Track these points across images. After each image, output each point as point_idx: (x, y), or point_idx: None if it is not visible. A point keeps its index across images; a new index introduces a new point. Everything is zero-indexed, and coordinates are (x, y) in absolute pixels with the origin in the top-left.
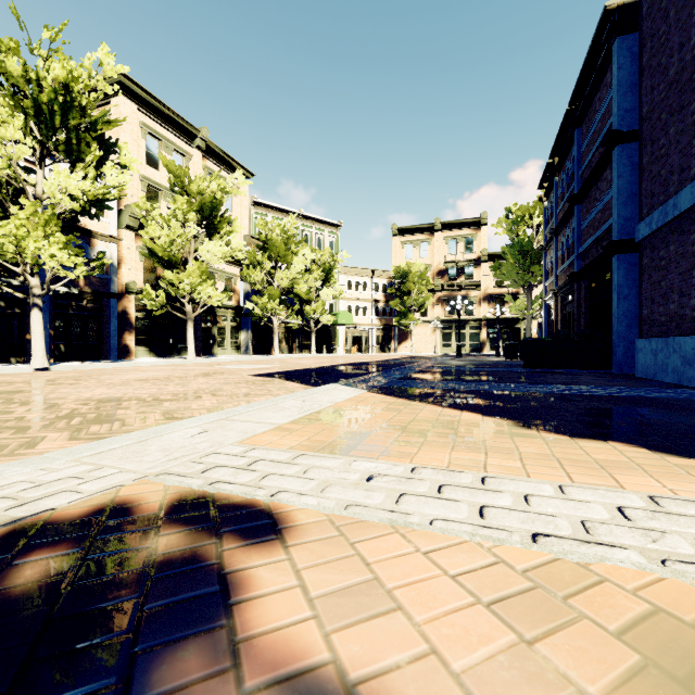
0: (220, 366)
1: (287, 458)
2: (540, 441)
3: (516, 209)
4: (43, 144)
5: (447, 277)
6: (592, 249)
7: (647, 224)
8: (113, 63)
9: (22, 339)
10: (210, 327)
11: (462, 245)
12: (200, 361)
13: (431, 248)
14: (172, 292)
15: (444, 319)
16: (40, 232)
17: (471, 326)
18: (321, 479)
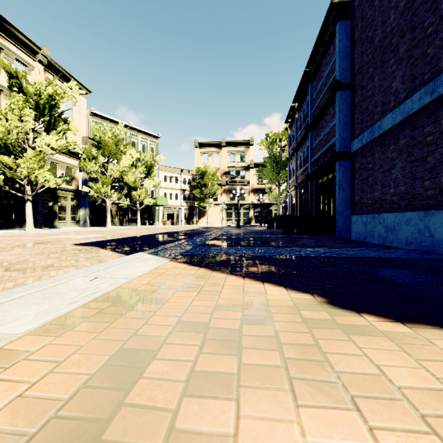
0: (53, 236)
1: None
2: (380, 338)
3: (272, 134)
4: None
5: (230, 176)
6: (320, 158)
7: (360, 140)
8: None
9: None
10: (51, 205)
11: (238, 157)
12: (38, 232)
13: (220, 157)
14: (8, 174)
15: (228, 203)
16: None
17: (244, 208)
18: None
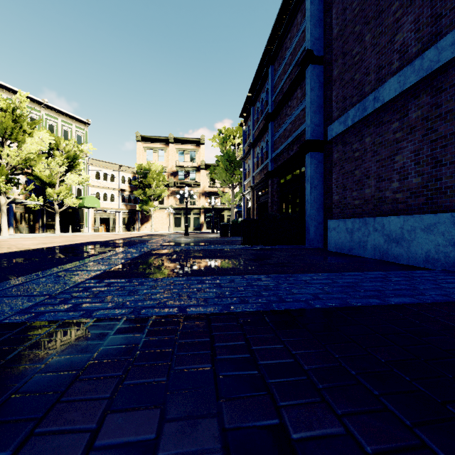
0: None
1: None
2: None
3: (225, 130)
4: None
5: (178, 177)
6: (283, 153)
7: (342, 122)
8: None
9: None
10: None
11: (188, 156)
12: None
13: (167, 155)
14: None
15: (176, 207)
16: None
17: (194, 212)
18: None
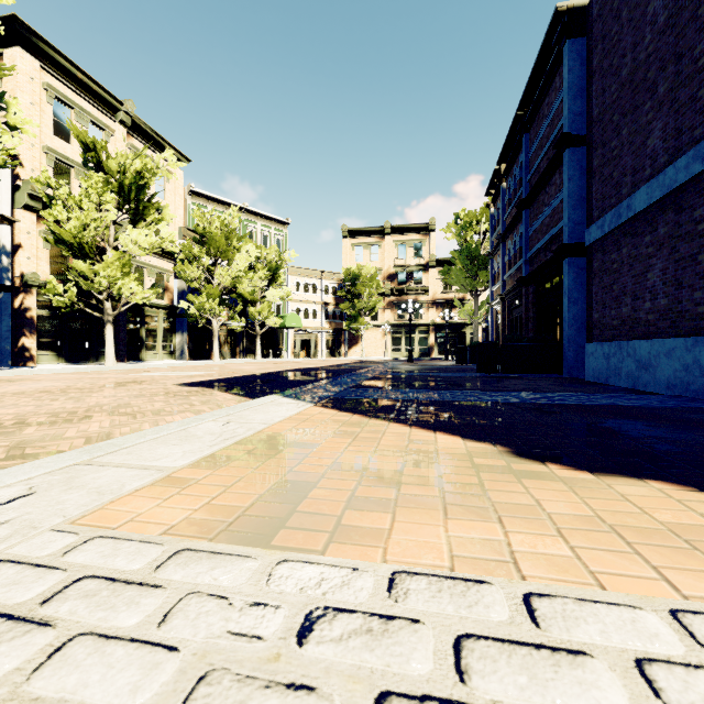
0: (144, 373)
1: (145, 567)
2: (556, 483)
3: (464, 214)
4: None
5: (397, 281)
6: (540, 253)
7: (599, 226)
8: None
9: None
10: (136, 328)
11: (411, 250)
12: (121, 367)
13: (381, 251)
14: (84, 286)
15: (394, 324)
16: None
17: (420, 330)
18: (195, 645)
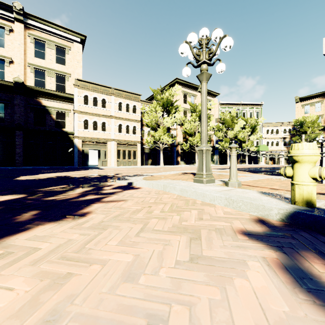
0: None
1: None
2: (247, 173)
3: None
4: (163, 111)
5: None
6: None
7: None
8: (178, 88)
9: (156, 159)
10: None
11: None
12: None
13: (323, 105)
14: (191, 144)
15: None
16: (163, 133)
17: None
18: None
